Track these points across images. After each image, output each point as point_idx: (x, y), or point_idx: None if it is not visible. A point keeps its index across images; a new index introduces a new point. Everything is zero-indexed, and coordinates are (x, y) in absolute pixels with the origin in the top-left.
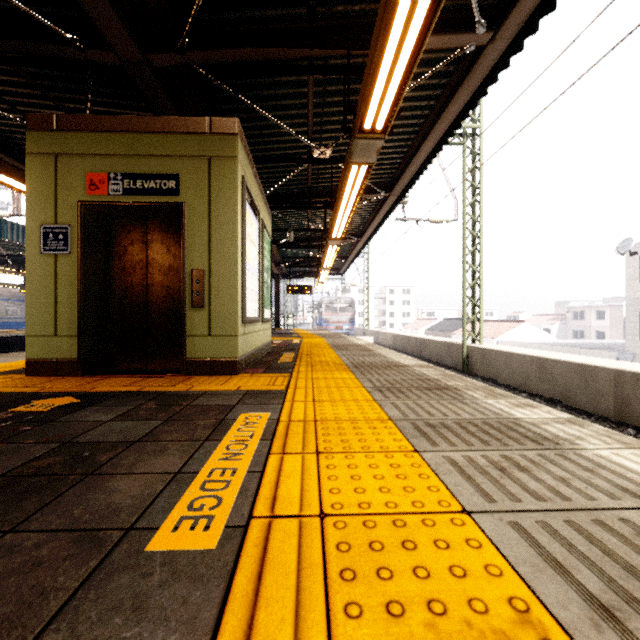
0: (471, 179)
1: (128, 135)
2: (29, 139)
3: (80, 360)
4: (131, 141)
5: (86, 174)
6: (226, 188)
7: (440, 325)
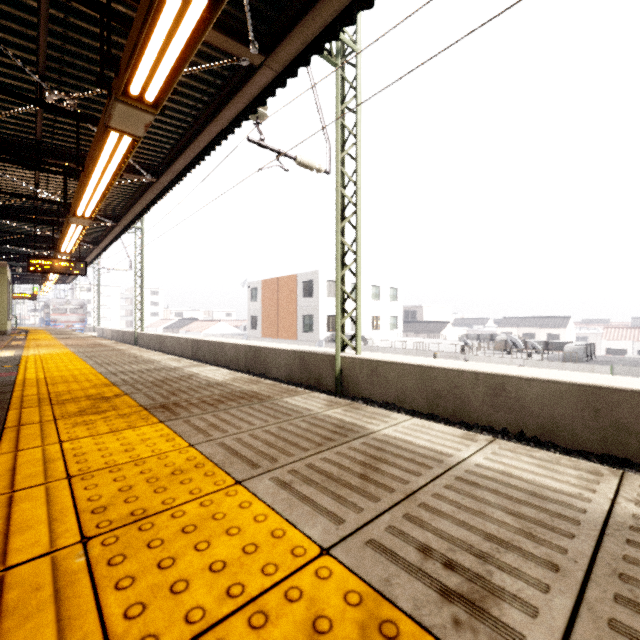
0: (141, 250)
1: None
2: None
3: None
4: None
5: None
6: (2, 282)
7: (174, 324)
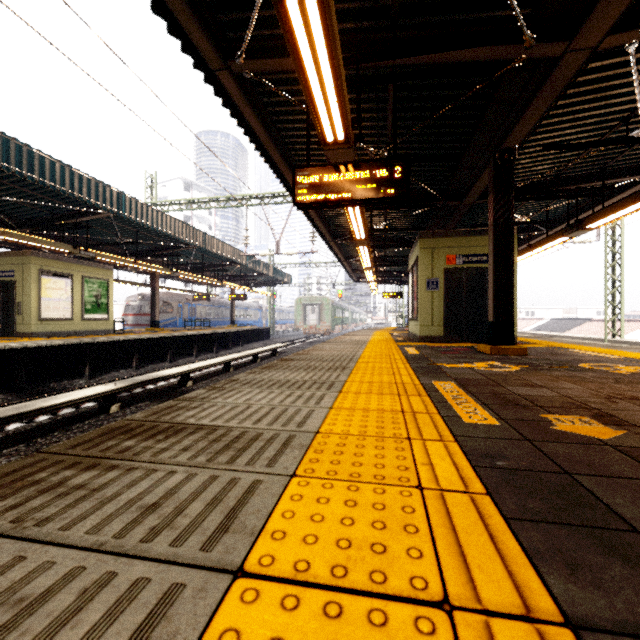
0: None
1: (464, 238)
2: (420, 242)
3: (444, 336)
4: (466, 240)
5: (445, 256)
6: None
7: (548, 325)
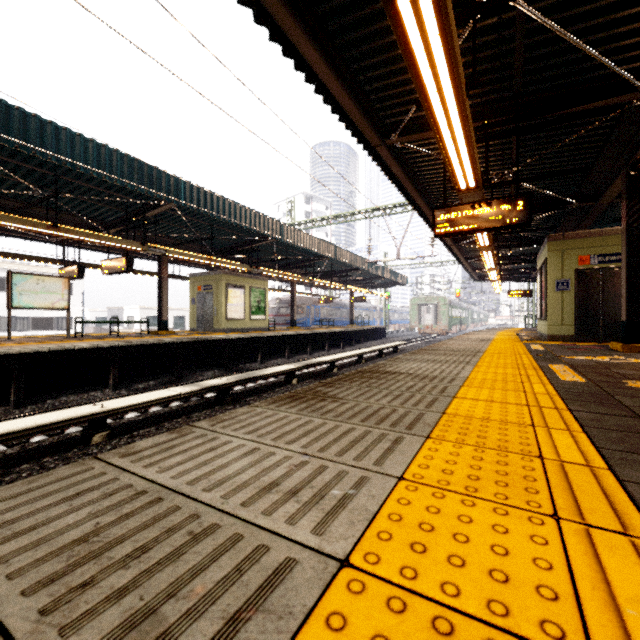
0: None
1: (600, 237)
2: (549, 245)
3: (576, 336)
4: (602, 240)
5: (577, 257)
6: None
7: None
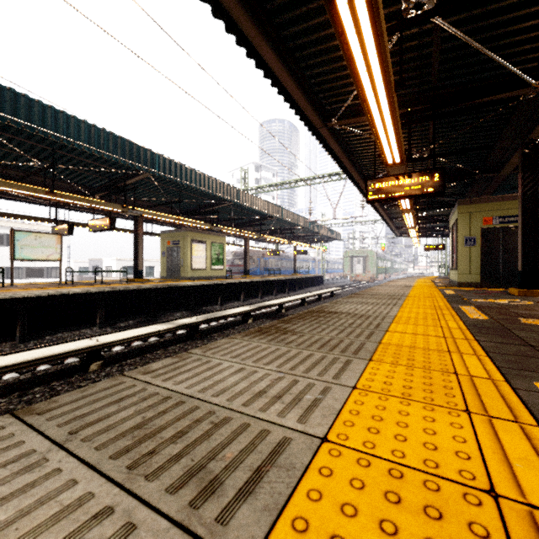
0: None
1: (501, 202)
2: (459, 208)
3: (481, 283)
4: (502, 204)
5: (482, 218)
6: None
7: None
